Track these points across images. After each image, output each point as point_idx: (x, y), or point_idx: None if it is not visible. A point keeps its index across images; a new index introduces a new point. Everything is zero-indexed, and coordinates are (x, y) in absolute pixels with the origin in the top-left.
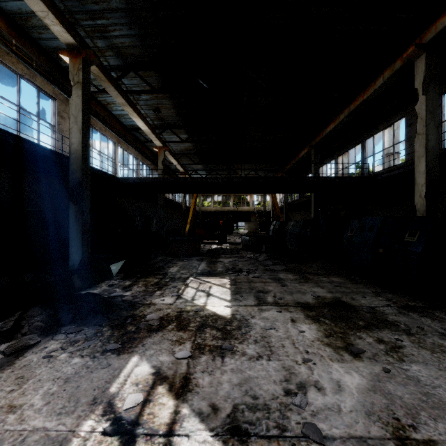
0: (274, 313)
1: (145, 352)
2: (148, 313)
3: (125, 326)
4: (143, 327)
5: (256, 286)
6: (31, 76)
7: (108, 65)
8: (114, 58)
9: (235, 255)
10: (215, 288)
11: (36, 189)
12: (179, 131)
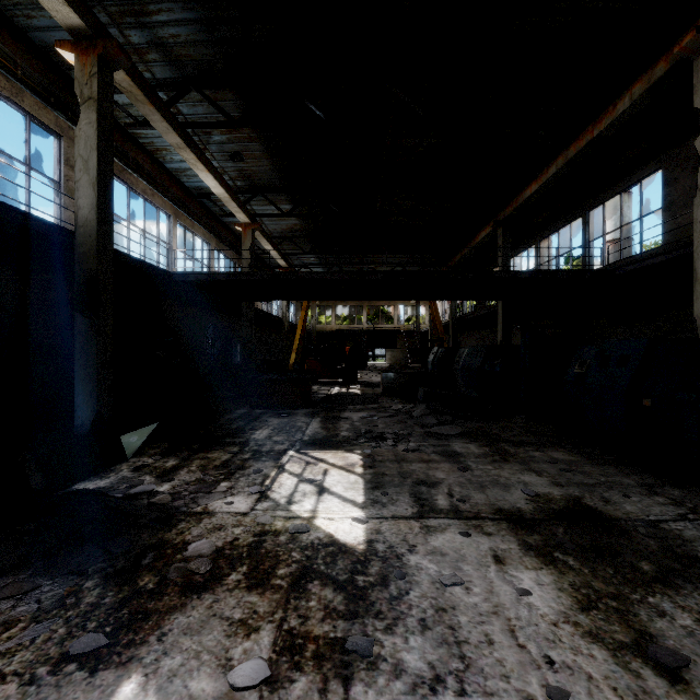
0: (455, 539)
1: (161, 664)
2: (194, 537)
3: (136, 575)
4: (173, 577)
5: (413, 471)
6: (14, 93)
7: (152, 78)
8: (162, 65)
9: (372, 405)
10: (335, 475)
11: (24, 291)
12: (278, 198)
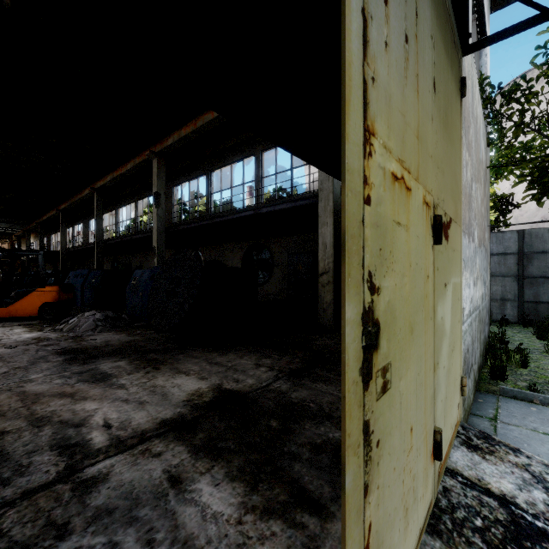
0: None
1: None
2: None
3: None
4: None
5: None
6: None
7: None
8: None
9: None
10: None
11: None
12: None
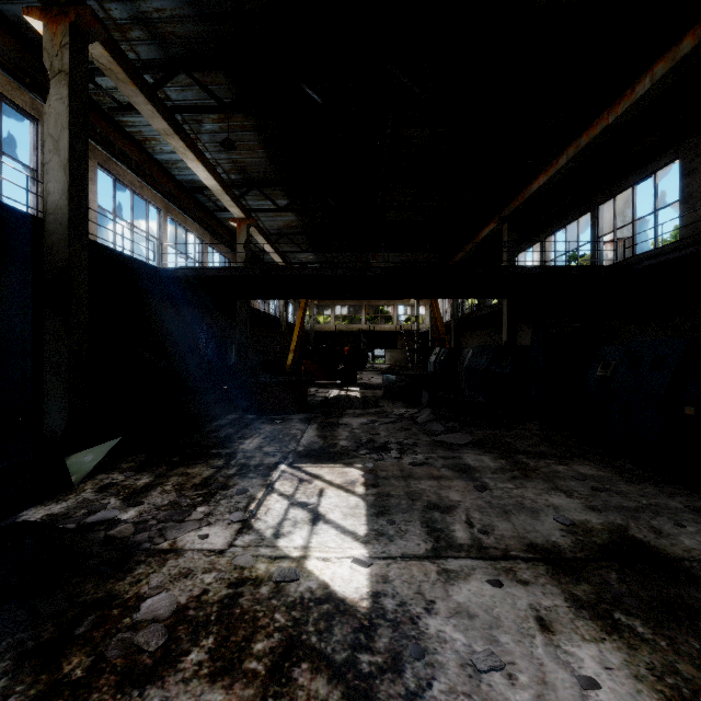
0: (483, 591)
1: None
2: (151, 590)
3: (63, 654)
4: (112, 658)
5: (422, 491)
6: None
7: (137, 59)
8: (147, 43)
9: (372, 410)
10: (332, 497)
11: None
12: (274, 193)
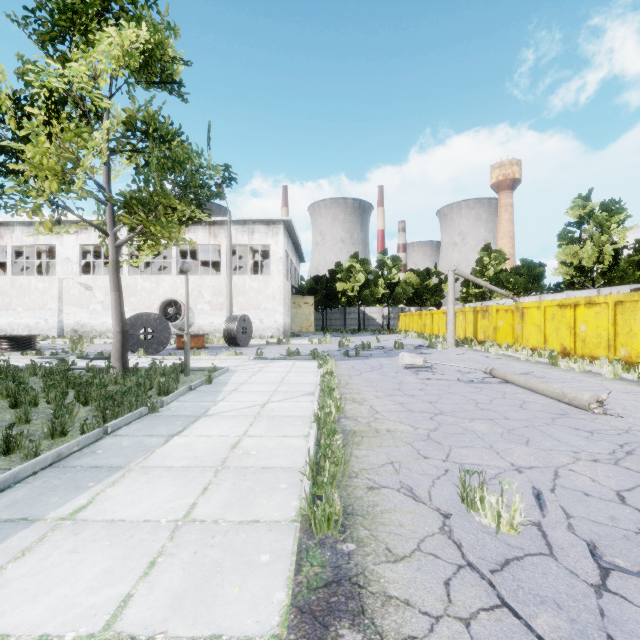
0: None
1: None
2: None
3: None
4: None
5: None
6: None
7: None
8: None
9: None
10: None
11: None
12: None
